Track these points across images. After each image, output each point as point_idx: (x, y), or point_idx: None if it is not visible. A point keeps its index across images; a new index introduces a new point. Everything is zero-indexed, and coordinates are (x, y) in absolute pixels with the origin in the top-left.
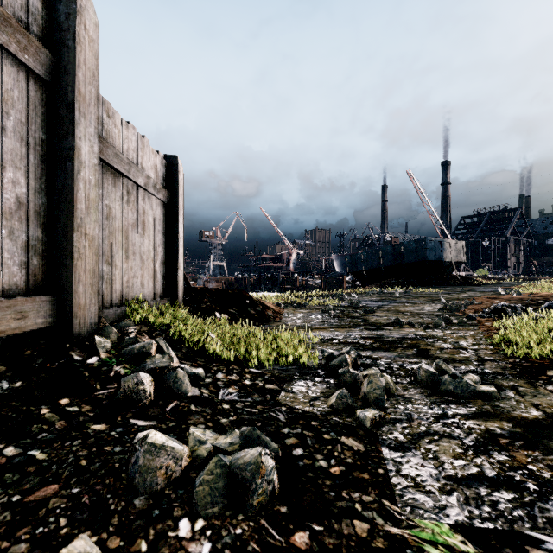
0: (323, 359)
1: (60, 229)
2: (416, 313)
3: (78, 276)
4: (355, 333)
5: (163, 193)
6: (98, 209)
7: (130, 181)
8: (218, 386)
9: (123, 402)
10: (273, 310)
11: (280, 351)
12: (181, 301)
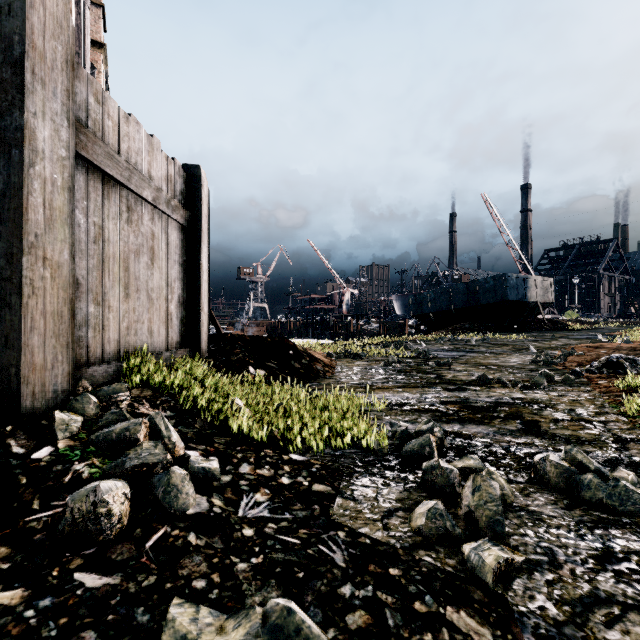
0: (394, 438)
1: (1, 250)
2: (502, 366)
3: (30, 322)
4: (431, 396)
5: (181, 212)
6: (67, 223)
7: (132, 193)
8: (239, 490)
9: (71, 535)
10: (323, 363)
11: (333, 425)
12: (204, 353)
